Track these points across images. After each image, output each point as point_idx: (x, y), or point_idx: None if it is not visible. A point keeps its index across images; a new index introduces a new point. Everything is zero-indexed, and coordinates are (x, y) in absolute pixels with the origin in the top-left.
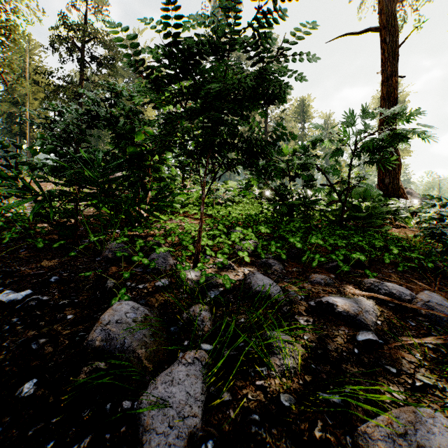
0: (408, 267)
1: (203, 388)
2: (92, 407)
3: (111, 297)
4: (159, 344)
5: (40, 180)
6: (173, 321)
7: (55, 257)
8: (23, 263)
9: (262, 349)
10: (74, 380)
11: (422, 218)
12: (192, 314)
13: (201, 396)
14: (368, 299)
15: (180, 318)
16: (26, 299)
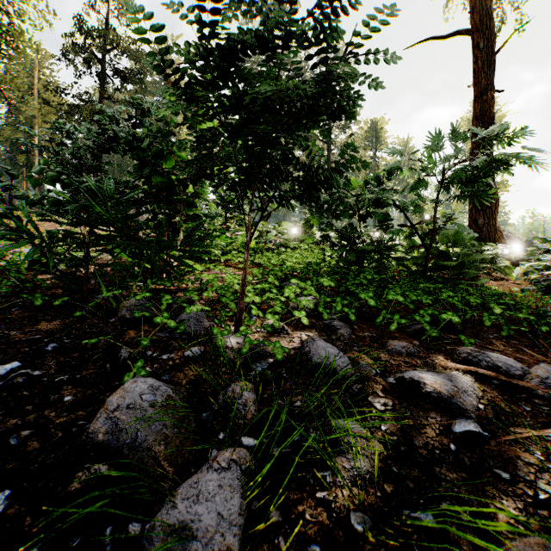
0: (514, 330)
1: (242, 505)
2: (85, 533)
3: (125, 372)
4: (184, 438)
5: (40, 219)
6: (206, 405)
7: (57, 318)
8: (14, 326)
9: (324, 445)
10: (63, 491)
11: (534, 267)
12: (230, 395)
13: (238, 518)
14: (465, 374)
15: (215, 400)
16: (12, 375)
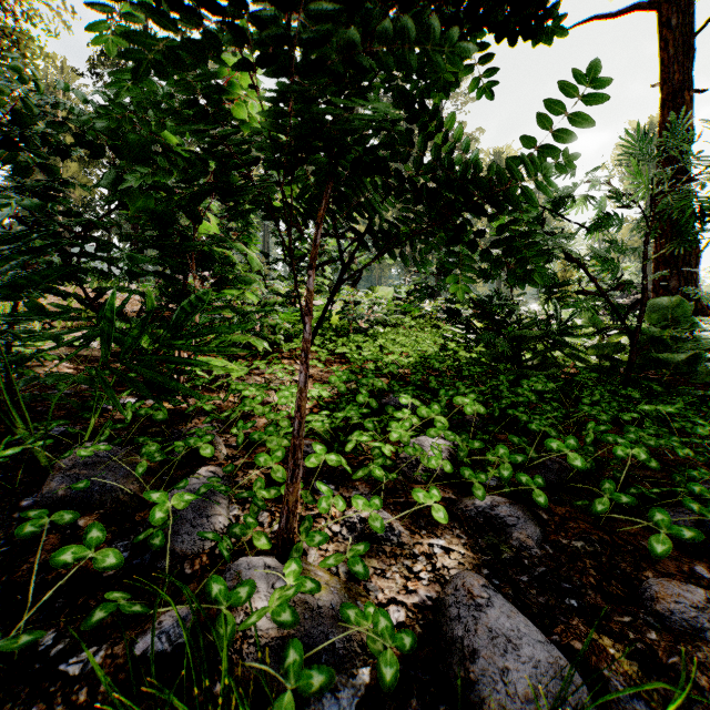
0: None
1: None
2: None
3: None
4: None
5: None
6: None
7: None
8: None
9: None
10: None
11: None
12: None
13: None
14: None
15: None
16: None
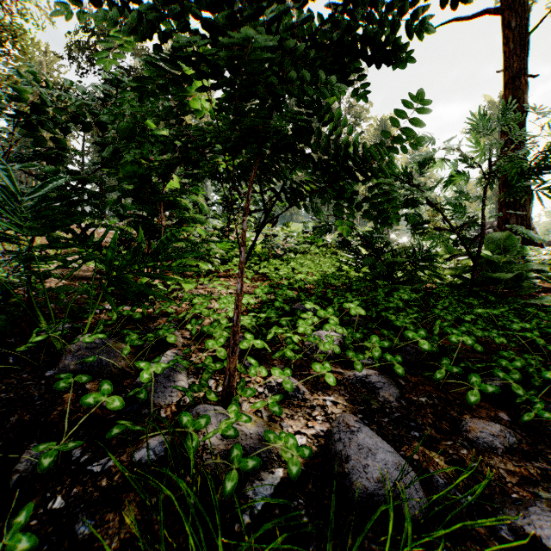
0: None
1: None
2: None
3: (15, 509)
4: None
5: None
6: None
7: None
8: None
9: None
10: None
11: None
12: None
13: None
14: None
15: None
16: None
